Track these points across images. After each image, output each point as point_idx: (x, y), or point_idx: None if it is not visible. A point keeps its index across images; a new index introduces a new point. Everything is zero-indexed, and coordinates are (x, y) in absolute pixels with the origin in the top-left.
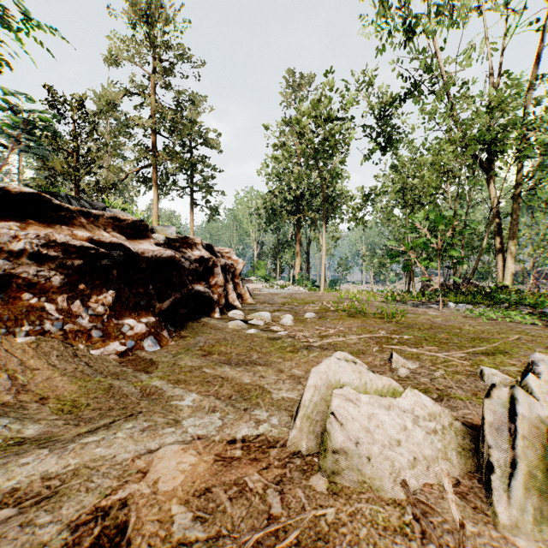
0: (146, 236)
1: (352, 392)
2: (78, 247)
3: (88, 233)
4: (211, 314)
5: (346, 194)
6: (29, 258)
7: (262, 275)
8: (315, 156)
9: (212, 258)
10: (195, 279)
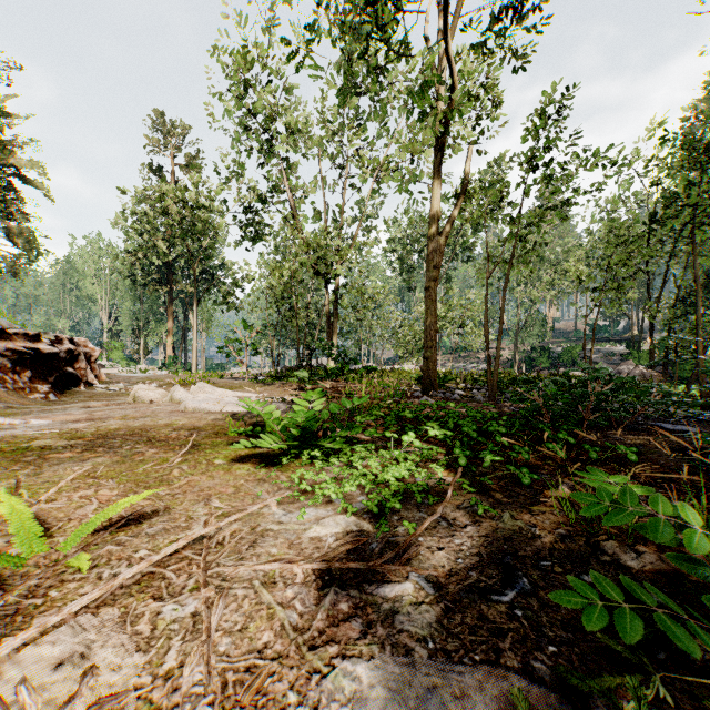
0: (41, 340)
1: (144, 390)
2: (19, 351)
3: (23, 344)
4: (79, 387)
5: (231, 267)
6: (0, 356)
7: (118, 358)
8: (184, 236)
9: (77, 349)
10: (67, 364)
